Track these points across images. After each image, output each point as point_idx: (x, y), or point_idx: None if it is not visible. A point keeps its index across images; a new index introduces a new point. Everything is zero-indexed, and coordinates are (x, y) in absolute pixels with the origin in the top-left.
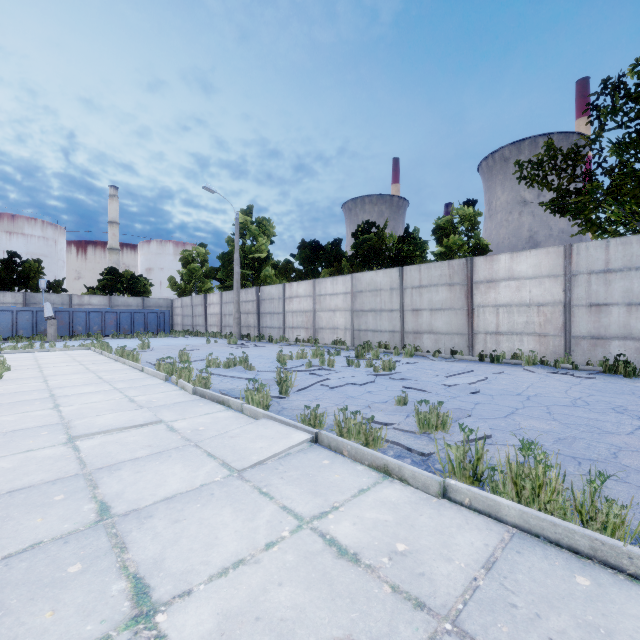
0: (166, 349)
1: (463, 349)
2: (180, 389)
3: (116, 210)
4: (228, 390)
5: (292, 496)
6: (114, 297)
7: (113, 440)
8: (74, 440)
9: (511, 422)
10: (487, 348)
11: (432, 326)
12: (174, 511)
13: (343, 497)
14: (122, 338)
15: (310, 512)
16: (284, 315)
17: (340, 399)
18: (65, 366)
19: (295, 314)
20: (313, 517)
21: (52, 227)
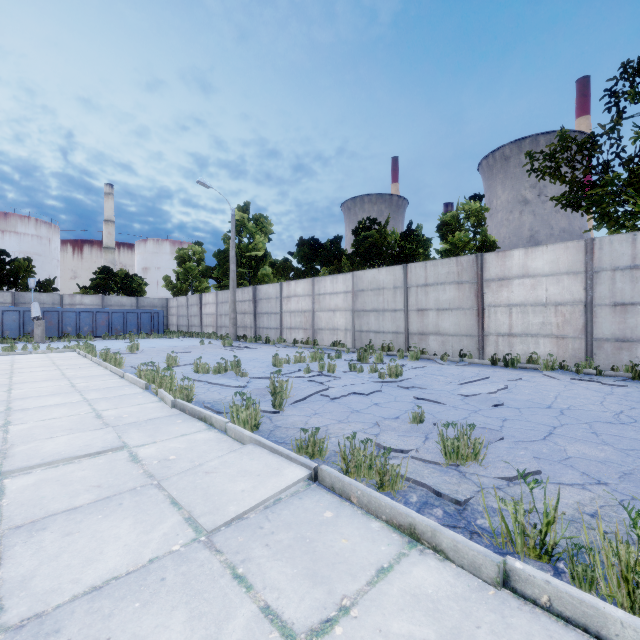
0: (156, 351)
1: (472, 352)
2: (159, 400)
3: (112, 208)
4: (213, 402)
5: (280, 583)
6: (107, 297)
7: (54, 476)
8: (4, 477)
9: (554, 447)
10: (499, 351)
11: (439, 327)
12: (97, 618)
13: (355, 585)
14: (114, 339)
15: (306, 620)
16: (282, 315)
17: (343, 414)
18: (40, 371)
19: (293, 314)
20: (310, 632)
21: (46, 225)
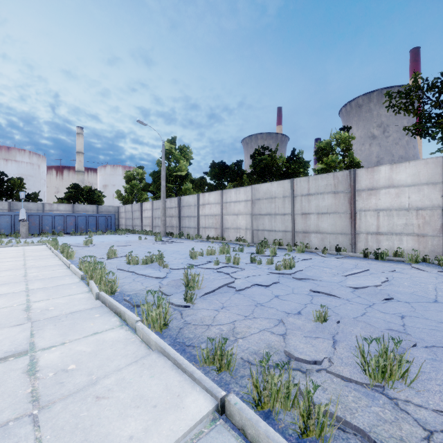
0: (105, 245)
1: (346, 246)
2: (88, 291)
3: (81, 144)
4: (132, 295)
5: None
6: (76, 205)
7: None
8: None
9: None
10: (368, 246)
11: (319, 227)
12: None
13: None
14: (78, 235)
15: None
16: (198, 218)
17: (248, 308)
18: (8, 261)
19: (207, 217)
20: None
21: (36, 156)
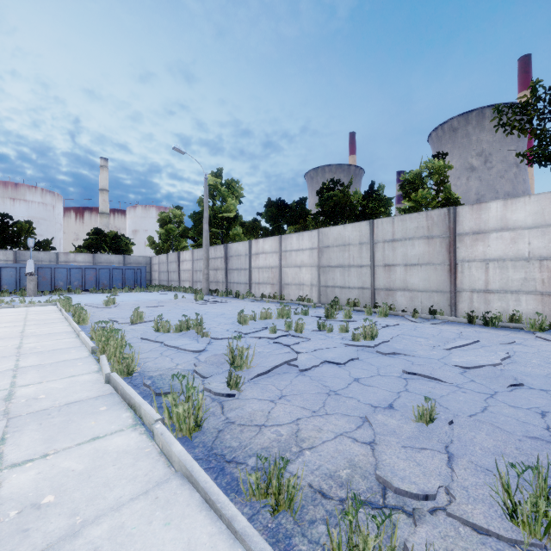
0: (131, 305)
1: (444, 308)
2: (98, 370)
3: (106, 179)
4: (156, 377)
5: None
6: (97, 255)
7: None
8: None
9: None
10: (473, 308)
11: (407, 283)
12: None
13: None
14: (100, 293)
15: None
16: (250, 271)
17: (317, 398)
18: (3, 327)
19: (261, 270)
20: None
21: (50, 194)
